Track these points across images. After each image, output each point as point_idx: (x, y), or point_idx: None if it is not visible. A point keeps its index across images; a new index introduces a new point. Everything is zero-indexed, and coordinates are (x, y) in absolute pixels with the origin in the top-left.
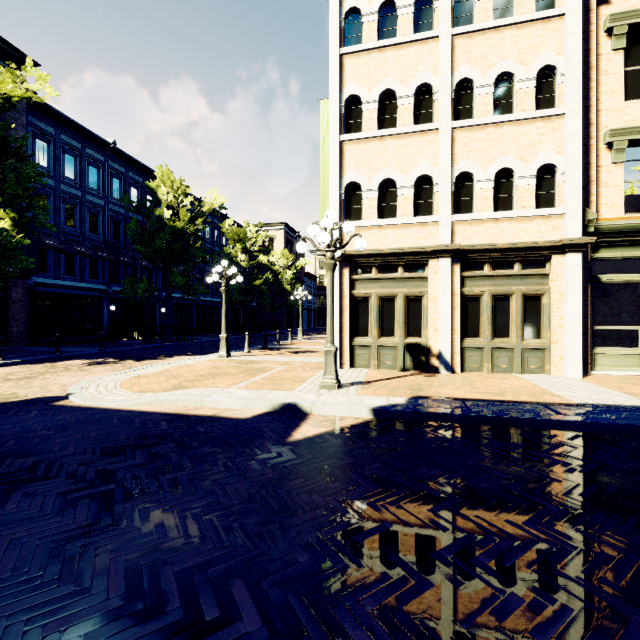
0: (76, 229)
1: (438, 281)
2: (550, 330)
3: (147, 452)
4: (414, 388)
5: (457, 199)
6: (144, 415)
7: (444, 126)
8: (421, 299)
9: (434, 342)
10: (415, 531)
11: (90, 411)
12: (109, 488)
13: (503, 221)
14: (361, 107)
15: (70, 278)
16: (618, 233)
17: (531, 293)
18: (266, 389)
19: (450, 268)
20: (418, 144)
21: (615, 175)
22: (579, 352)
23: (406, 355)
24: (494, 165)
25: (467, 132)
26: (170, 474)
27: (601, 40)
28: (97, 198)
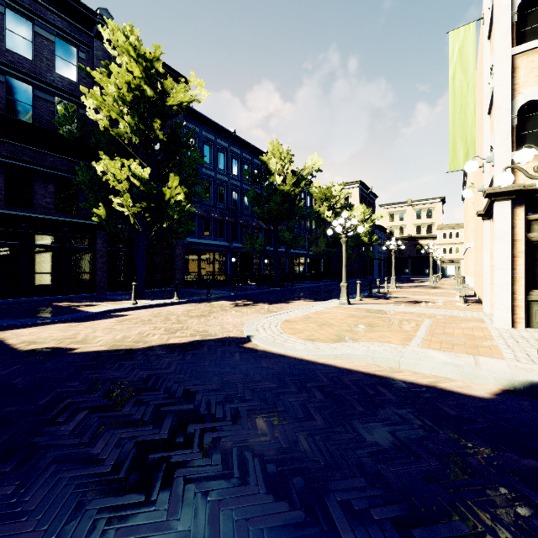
0: (211, 201)
1: None
2: None
3: (424, 445)
4: None
5: None
6: (345, 373)
7: None
8: None
9: None
10: None
11: (284, 359)
12: (462, 531)
13: None
14: None
15: (207, 238)
16: None
17: None
18: (458, 352)
19: None
20: None
21: None
22: None
23: None
24: None
25: None
26: (534, 518)
27: None
28: (223, 176)
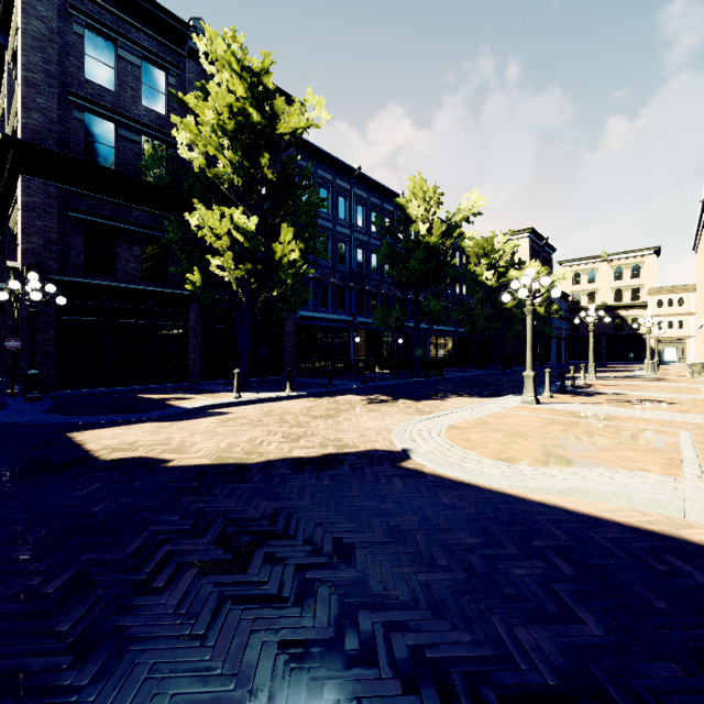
0: (329, 262)
1: None
2: None
3: None
4: None
5: None
6: (589, 523)
7: None
8: None
9: None
10: None
11: (474, 492)
12: None
13: None
14: None
15: (324, 311)
16: None
17: None
18: None
19: None
20: None
21: None
22: None
23: None
24: None
25: None
26: None
27: None
28: (345, 228)
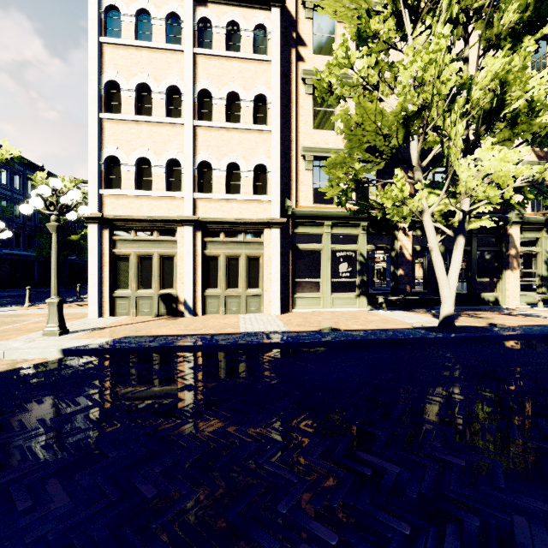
0: None
1: (185, 244)
2: (264, 282)
3: None
4: (138, 330)
5: (201, 181)
6: None
7: (188, 123)
8: (174, 258)
9: (181, 292)
10: None
11: None
12: None
13: (232, 201)
14: (122, 92)
15: None
16: (307, 217)
17: (252, 255)
18: None
19: (193, 234)
20: (169, 133)
21: (308, 178)
22: (279, 297)
23: (161, 303)
24: (226, 159)
25: (207, 131)
26: None
27: (300, 85)
28: None
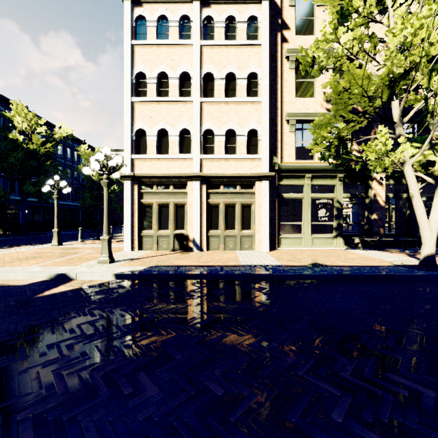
0: None
1: (193, 195)
2: (255, 225)
3: None
4: (163, 261)
5: (205, 145)
6: None
7: (196, 100)
8: (185, 206)
9: (191, 232)
10: (54, 335)
11: None
12: None
13: (230, 160)
14: (147, 81)
15: None
16: (290, 171)
17: (246, 203)
18: (58, 266)
19: (199, 187)
20: (181, 109)
21: (291, 138)
22: (268, 237)
23: (175, 241)
24: (225, 127)
25: (210, 105)
26: None
27: (284, 62)
28: None
